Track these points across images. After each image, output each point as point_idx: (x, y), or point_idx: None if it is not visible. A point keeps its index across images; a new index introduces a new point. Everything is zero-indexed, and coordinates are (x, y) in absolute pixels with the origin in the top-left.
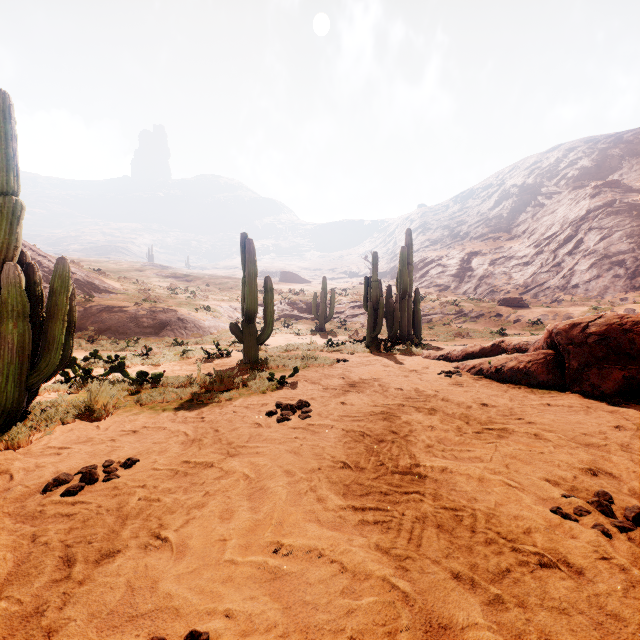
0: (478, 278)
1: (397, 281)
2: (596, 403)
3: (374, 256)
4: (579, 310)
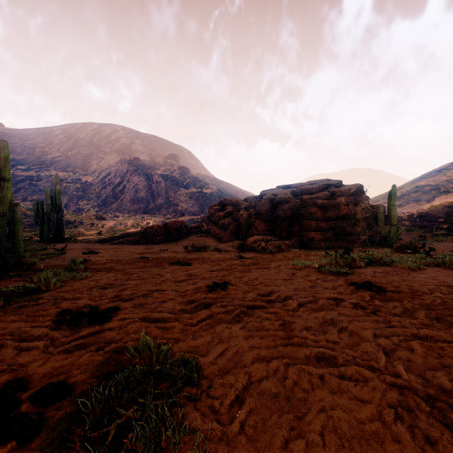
0: (67, 198)
1: (51, 203)
2: (155, 244)
3: (48, 190)
4: (130, 222)
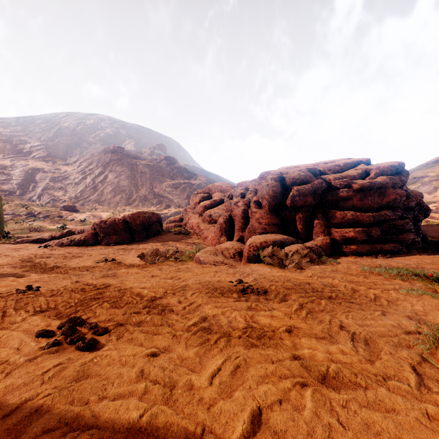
0: (42, 189)
1: None
2: (108, 246)
3: None
4: (106, 214)
